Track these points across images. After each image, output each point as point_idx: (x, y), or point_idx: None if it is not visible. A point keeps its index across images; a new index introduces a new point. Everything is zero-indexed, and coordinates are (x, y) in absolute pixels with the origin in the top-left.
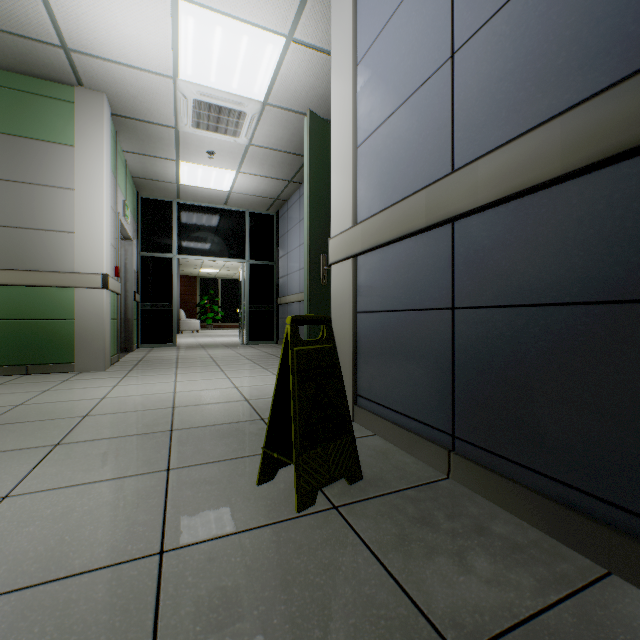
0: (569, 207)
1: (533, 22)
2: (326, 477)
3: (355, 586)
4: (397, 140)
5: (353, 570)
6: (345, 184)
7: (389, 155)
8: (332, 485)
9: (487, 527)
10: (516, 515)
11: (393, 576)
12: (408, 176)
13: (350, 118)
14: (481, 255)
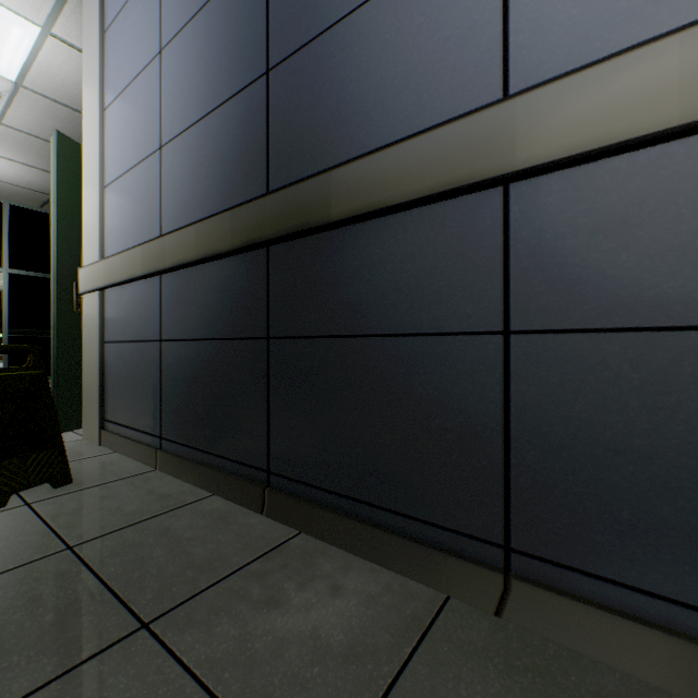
0: (206, 280)
1: (194, 154)
2: (24, 483)
3: (13, 539)
4: (132, 195)
5: (17, 532)
6: (94, 218)
7: (127, 206)
8: (36, 492)
9: (157, 490)
10: (185, 480)
11: (52, 527)
12: (138, 229)
13: (98, 157)
14: (174, 303)
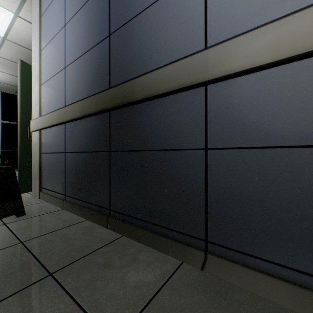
0: (84, 126)
1: (79, 71)
2: (3, 215)
3: None
4: (53, 88)
5: None
6: (37, 98)
7: (51, 93)
8: (9, 219)
9: (62, 218)
10: (75, 214)
11: (15, 234)
12: (55, 103)
13: (38, 71)
14: (70, 136)
